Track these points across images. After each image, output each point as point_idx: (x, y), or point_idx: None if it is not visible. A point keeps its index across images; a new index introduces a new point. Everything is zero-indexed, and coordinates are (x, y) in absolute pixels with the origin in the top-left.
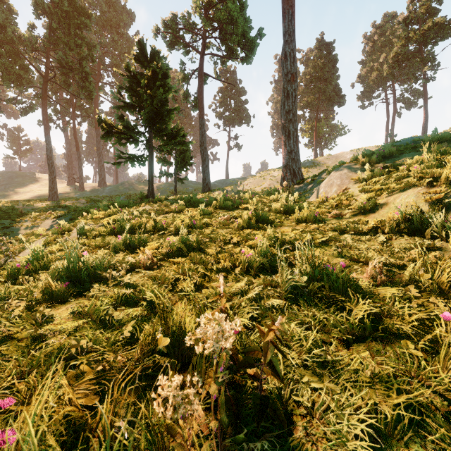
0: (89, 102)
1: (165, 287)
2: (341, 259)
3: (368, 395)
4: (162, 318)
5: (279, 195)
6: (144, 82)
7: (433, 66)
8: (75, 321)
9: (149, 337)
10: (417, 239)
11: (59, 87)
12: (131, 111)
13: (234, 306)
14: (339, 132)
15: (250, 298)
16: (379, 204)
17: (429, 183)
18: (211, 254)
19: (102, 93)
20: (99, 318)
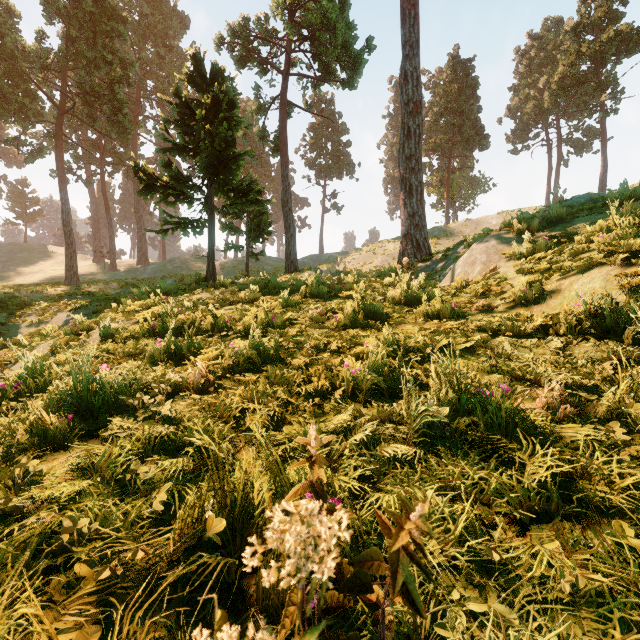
0: (124, 144)
1: (226, 423)
2: (497, 377)
3: (571, 634)
4: (216, 480)
5: (397, 277)
6: (200, 114)
7: (615, 94)
8: (76, 483)
9: (195, 511)
10: (611, 346)
11: (81, 122)
12: (182, 156)
13: (333, 455)
14: (480, 188)
15: (358, 441)
16: (548, 291)
17: (624, 260)
18: (297, 368)
19: (143, 131)
20: (114, 478)
